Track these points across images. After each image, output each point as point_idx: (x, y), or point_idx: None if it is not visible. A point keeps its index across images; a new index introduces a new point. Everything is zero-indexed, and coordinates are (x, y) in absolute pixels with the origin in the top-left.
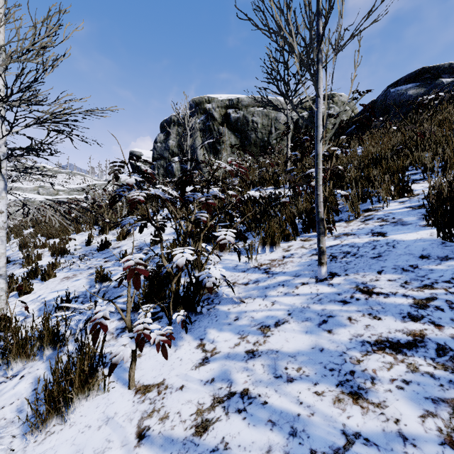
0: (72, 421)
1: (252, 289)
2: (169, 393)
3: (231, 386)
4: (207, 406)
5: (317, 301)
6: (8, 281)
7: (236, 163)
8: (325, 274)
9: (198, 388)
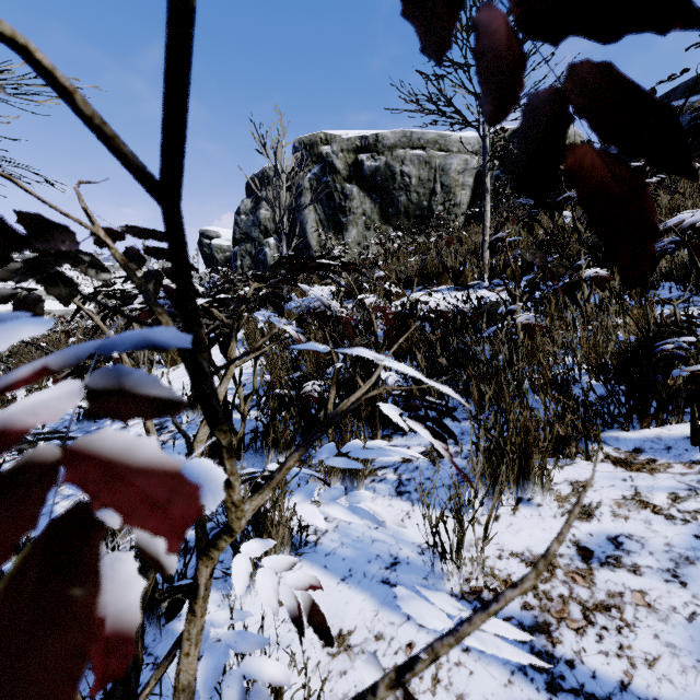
0: None
1: None
2: None
3: None
4: None
5: None
6: None
7: None
8: None
9: None
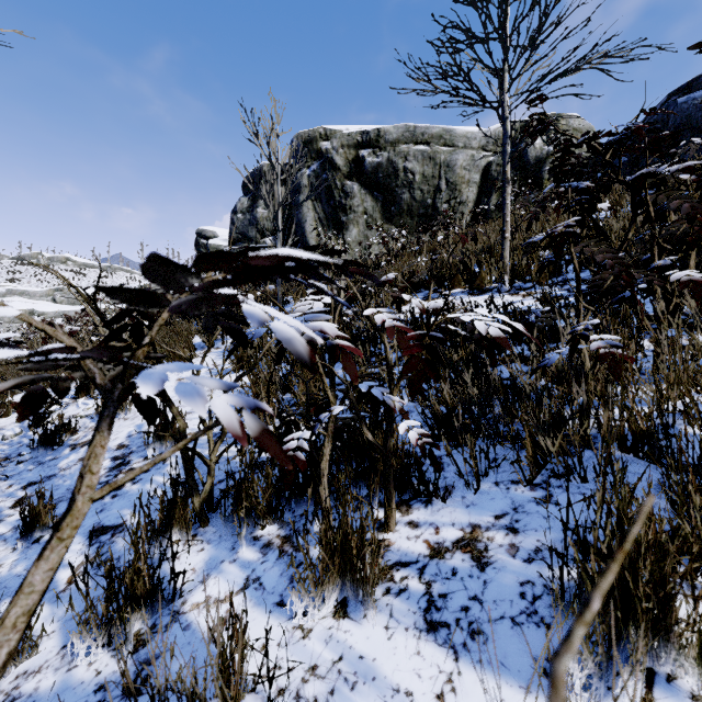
0: None
1: None
2: None
3: None
4: None
5: None
6: None
7: None
8: None
9: None
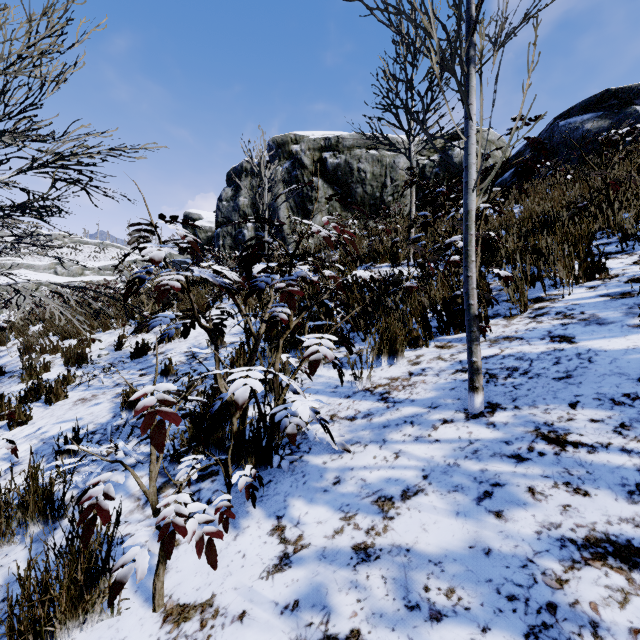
0: None
1: (362, 428)
2: (220, 626)
3: (329, 623)
4: None
5: (471, 455)
6: None
7: (337, 225)
8: (481, 406)
9: (270, 620)
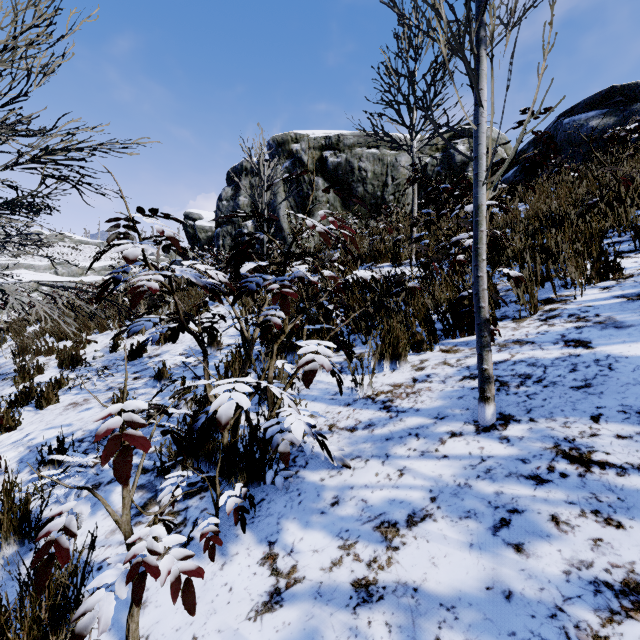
0: None
1: (363, 441)
2: None
3: None
4: None
5: (484, 474)
6: None
7: (335, 219)
8: (493, 418)
9: None
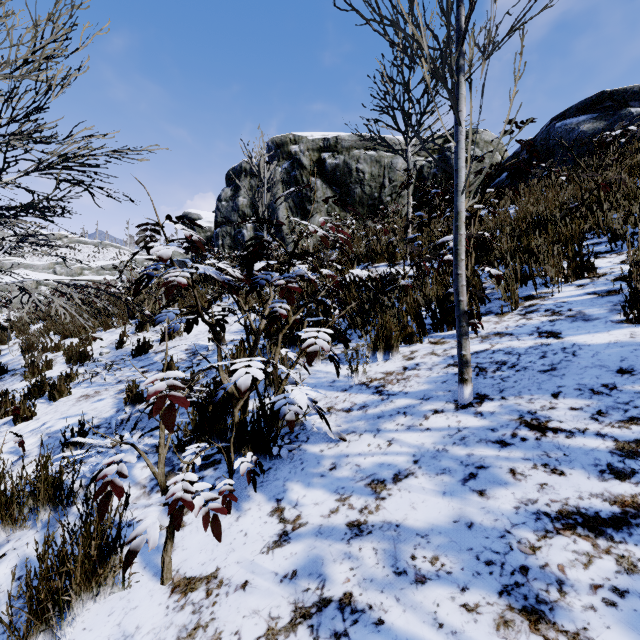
0: (69, 639)
1: (358, 419)
2: (225, 594)
3: (324, 588)
4: (284, 624)
5: (459, 441)
6: (1, 401)
7: (333, 225)
8: (470, 397)
9: (270, 588)
